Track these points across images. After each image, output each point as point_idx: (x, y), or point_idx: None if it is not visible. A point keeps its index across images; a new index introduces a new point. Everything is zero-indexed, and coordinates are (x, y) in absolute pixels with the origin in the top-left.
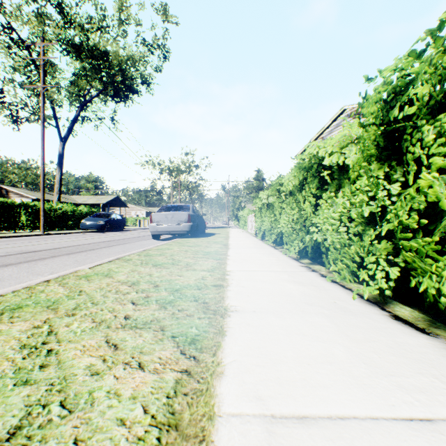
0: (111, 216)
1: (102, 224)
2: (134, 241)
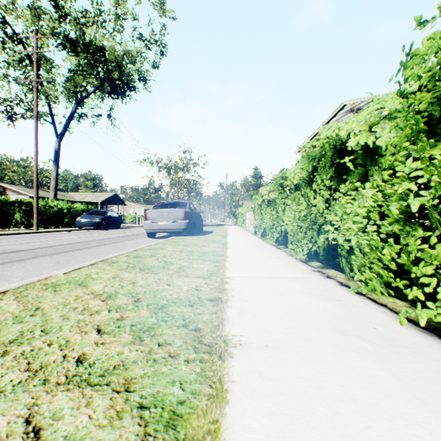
0: (108, 213)
1: (97, 222)
2: (128, 239)
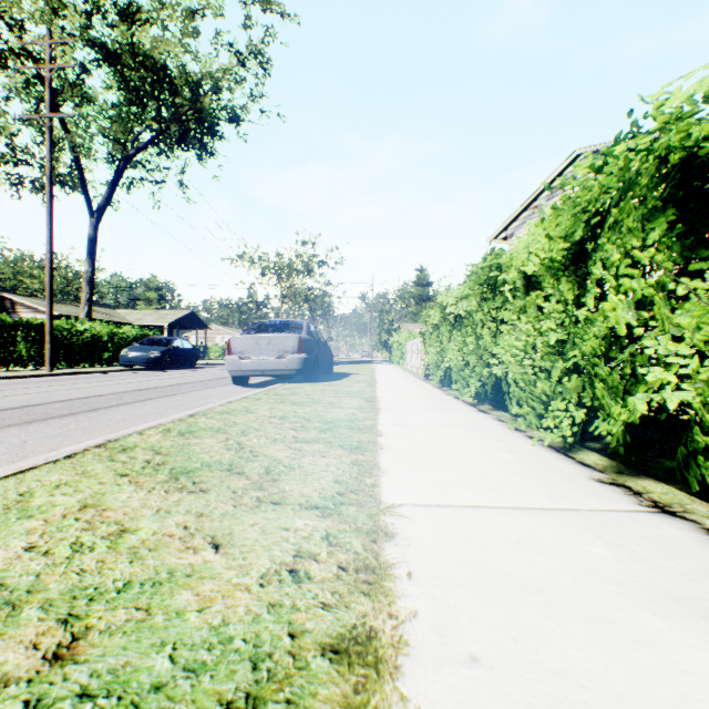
0: (174, 343)
1: (156, 357)
2: (198, 389)
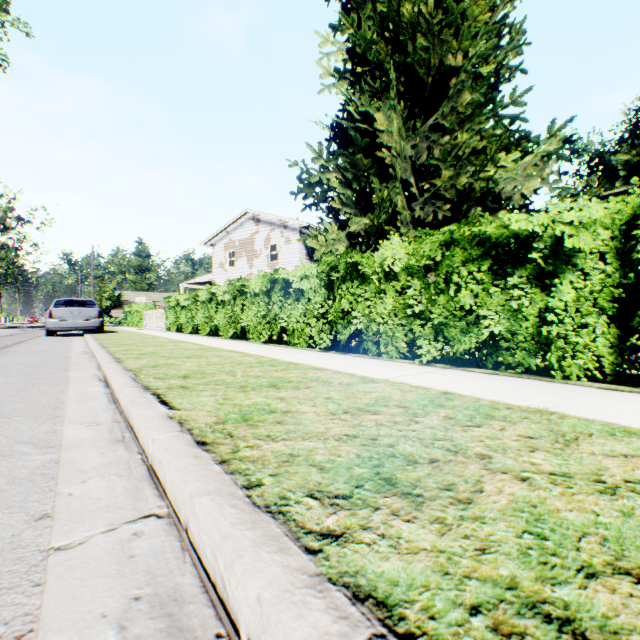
0: None
1: None
2: (30, 338)
